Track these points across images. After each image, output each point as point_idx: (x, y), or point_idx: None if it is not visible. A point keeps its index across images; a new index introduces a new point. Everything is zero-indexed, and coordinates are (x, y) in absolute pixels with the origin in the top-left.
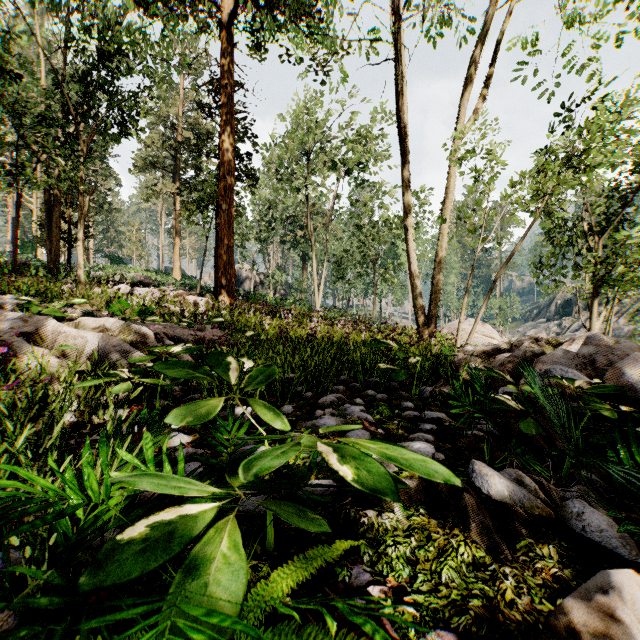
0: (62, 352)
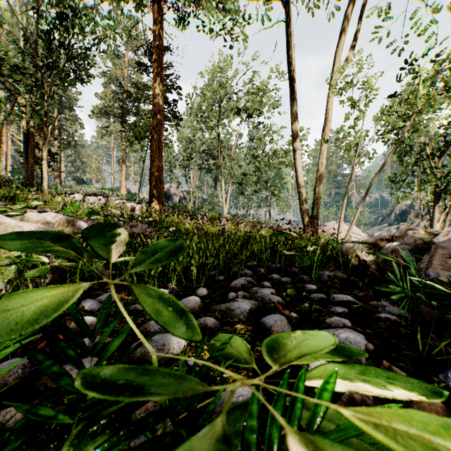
0: None
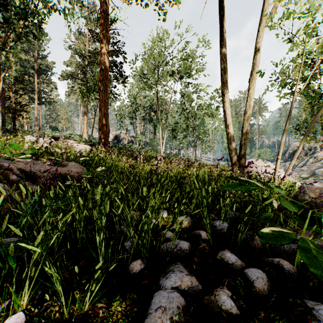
0: None
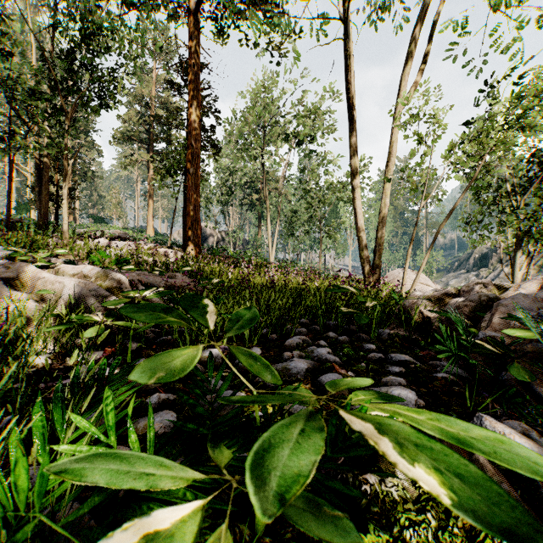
0: (41, 296)
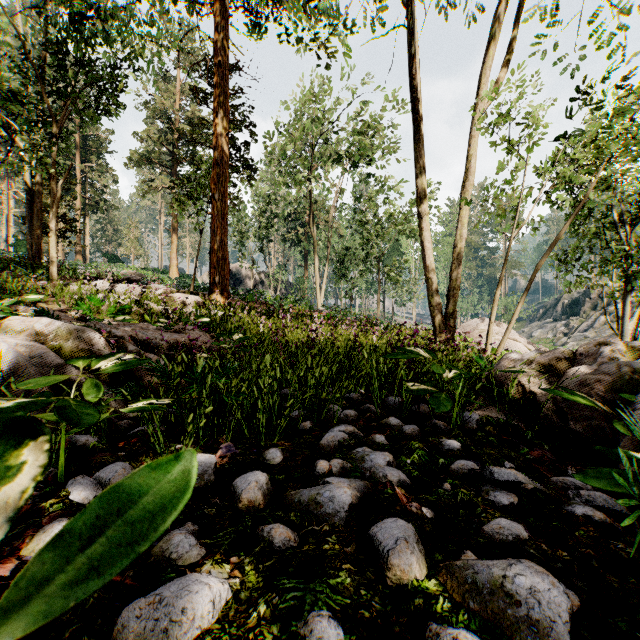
0: None
